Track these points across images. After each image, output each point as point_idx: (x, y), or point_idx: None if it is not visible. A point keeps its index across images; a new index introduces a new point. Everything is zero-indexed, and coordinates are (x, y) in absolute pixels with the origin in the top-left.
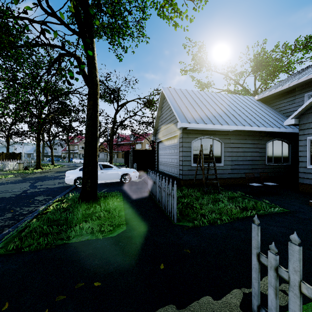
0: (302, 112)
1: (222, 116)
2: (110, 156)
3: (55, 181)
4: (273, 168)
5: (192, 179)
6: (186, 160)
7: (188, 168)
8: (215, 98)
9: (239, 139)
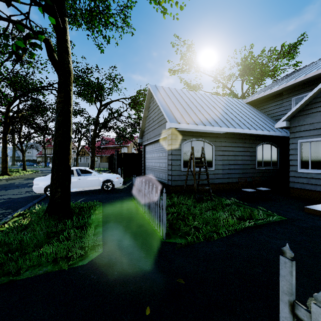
0: (292, 115)
1: (213, 117)
2: (92, 160)
3: (23, 190)
4: (262, 172)
5: (182, 185)
6: (176, 164)
7: (178, 173)
8: (205, 98)
9: (230, 142)
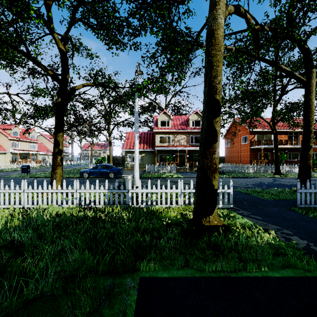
0: None
1: None
2: None
3: None
4: None
5: None
6: None
7: None
8: None
9: None
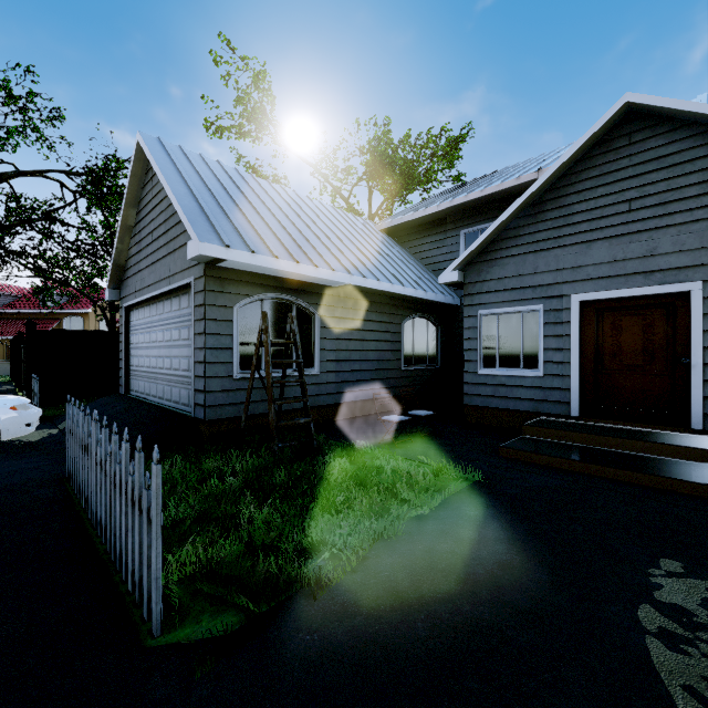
0: (469, 259)
1: (316, 246)
2: None
3: None
4: (414, 376)
5: (236, 416)
6: (219, 360)
7: (224, 386)
8: (296, 203)
9: (353, 308)
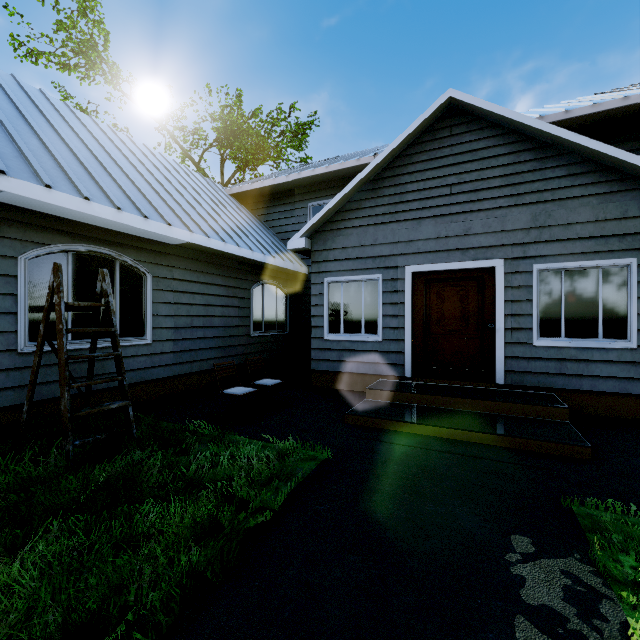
0: (316, 227)
1: (148, 196)
2: None
3: None
4: (263, 342)
5: (23, 403)
6: None
7: None
8: (128, 147)
9: (196, 270)
